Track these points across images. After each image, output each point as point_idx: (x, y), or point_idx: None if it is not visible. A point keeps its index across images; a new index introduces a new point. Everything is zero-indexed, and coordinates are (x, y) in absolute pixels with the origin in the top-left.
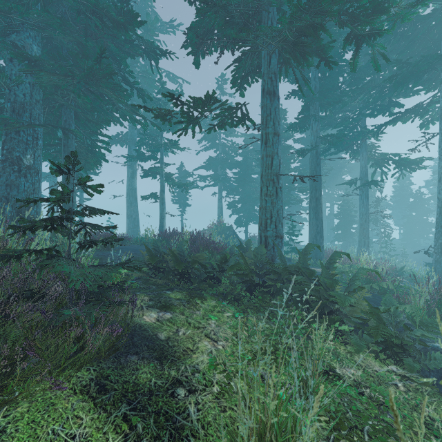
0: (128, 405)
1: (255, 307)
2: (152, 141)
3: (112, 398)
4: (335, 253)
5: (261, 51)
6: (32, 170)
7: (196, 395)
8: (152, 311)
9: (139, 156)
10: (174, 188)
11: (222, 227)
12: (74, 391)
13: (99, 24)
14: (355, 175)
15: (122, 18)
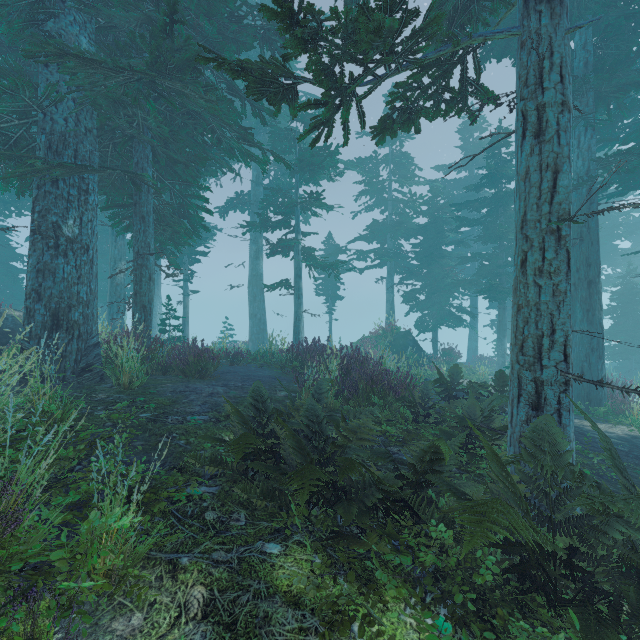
0: None
1: None
2: (283, 199)
3: None
4: None
5: None
6: (77, 244)
7: None
8: None
9: (263, 223)
10: (318, 273)
11: (394, 333)
12: None
13: None
14: None
15: None
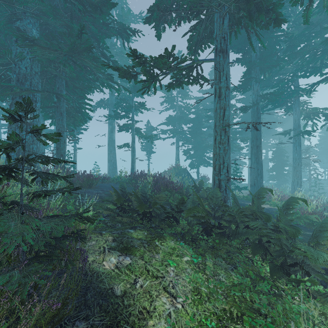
0: None
1: (213, 251)
2: (126, 104)
3: None
4: (292, 199)
5: (213, 18)
6: (32, 126)
7: None
8: (113, 254)
9: (116, 115)
10: (142, 140)
11: (179, 169)
12: None
13: (81, 8)
14: (286, 127)
15: (98, 1)
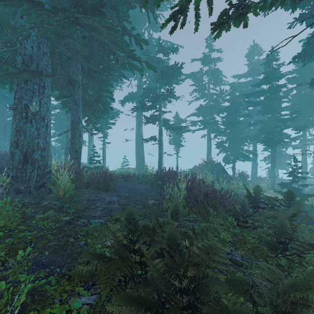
0: None
1: None
2: (153, 94)
3: None
4: None
5: None
6: (38, 116)
7: None
8: None
9: (142, 106)
10: (171, 133)
11: (212, 164)
12: None
13: None
14: None
15: None
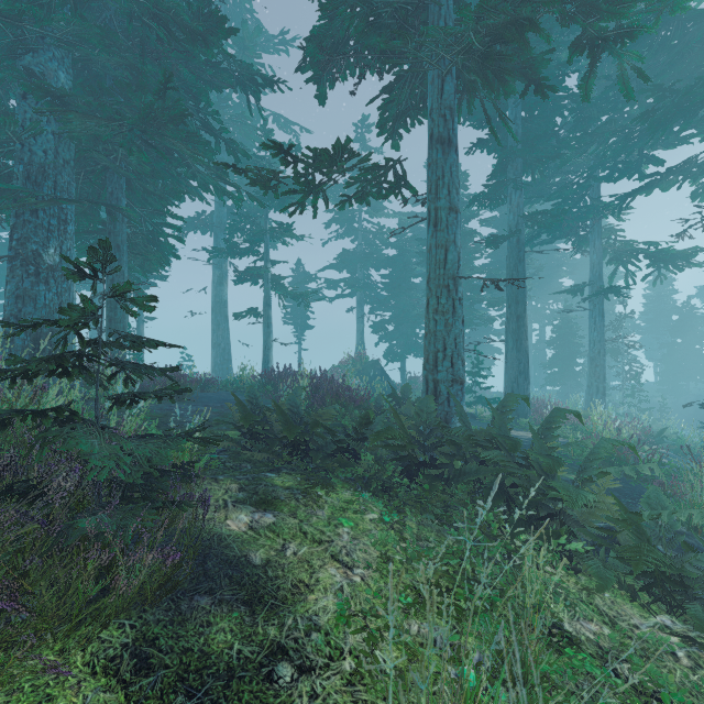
0: (187, 699)
1: (419, 504)
2: (252, 226)
3: (159, 685)
4: (556, 412)
5: (427, 72)
6: (58, 272)
7: (312, 677)
8: (242, 510)
9: (231, 249)
10: (287, 301)
11: (364, 363)
12: (92, 670)
13: (163, 35)
14: (580, 278)
15: (200, 24)
